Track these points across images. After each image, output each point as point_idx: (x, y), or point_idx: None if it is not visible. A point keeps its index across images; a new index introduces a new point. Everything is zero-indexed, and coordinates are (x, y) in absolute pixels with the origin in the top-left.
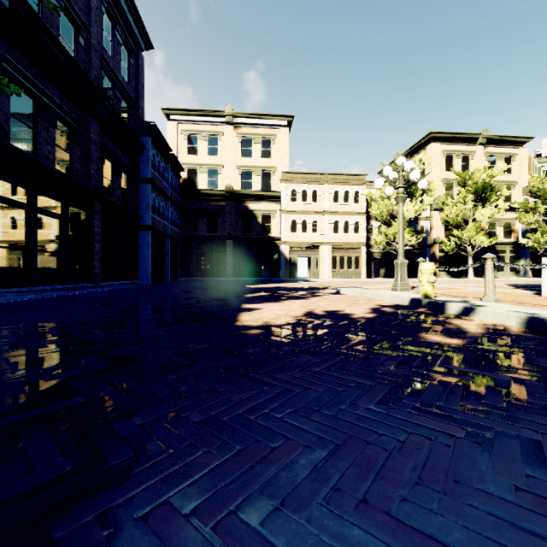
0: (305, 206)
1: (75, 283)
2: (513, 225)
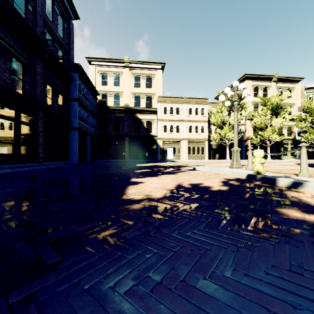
0: (172, 117)
1: (25, 163)
2: (292, 128)
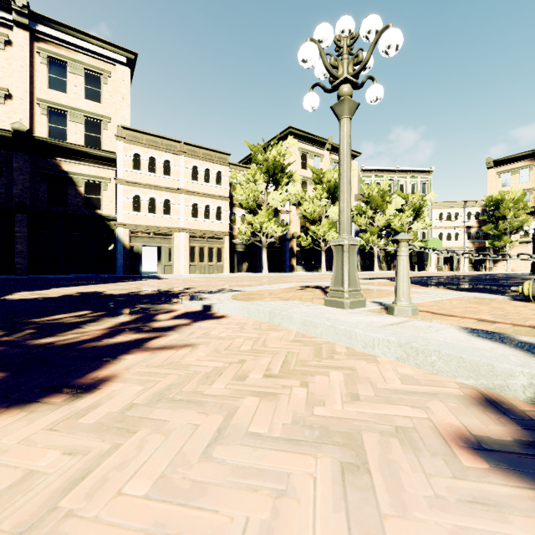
0: (154, 179)
1: None
2: None
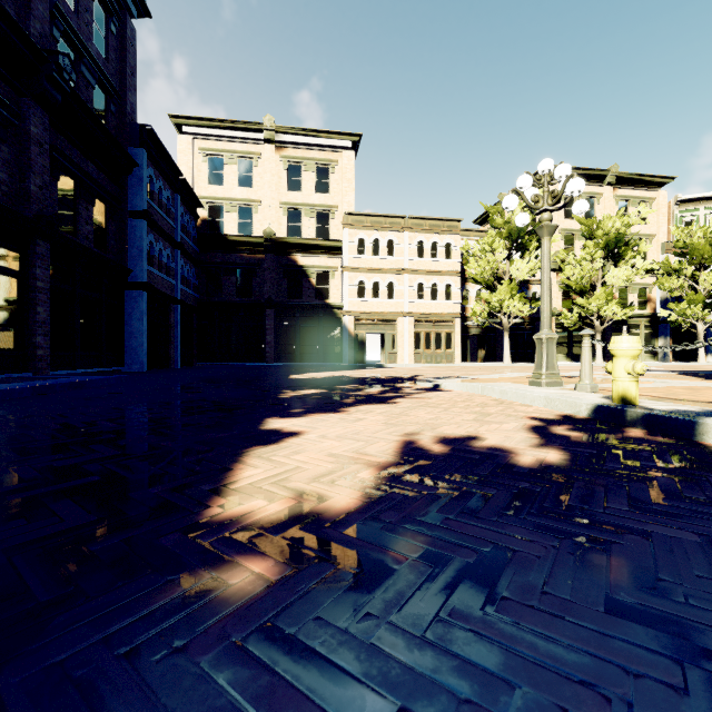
0: (377, 262)
1: None
2: (649, 292)
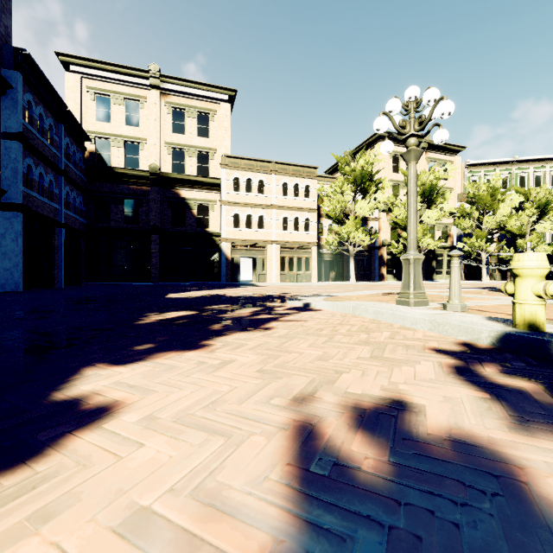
0: (250, 198)
1: None
2: (449, 230)
